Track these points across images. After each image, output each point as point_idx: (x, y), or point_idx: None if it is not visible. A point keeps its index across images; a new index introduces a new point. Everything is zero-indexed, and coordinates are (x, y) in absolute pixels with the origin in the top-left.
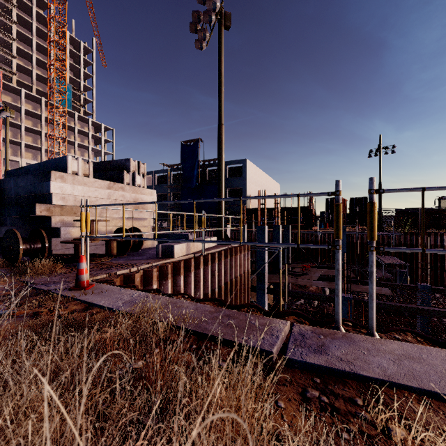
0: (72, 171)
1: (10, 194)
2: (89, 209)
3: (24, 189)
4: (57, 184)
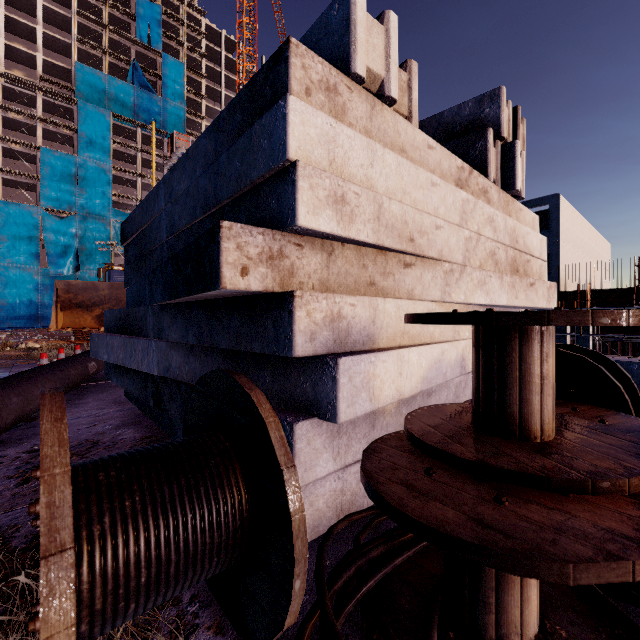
0: (366, 70)
1: (158, 236)
2: (412, 266)
3: (187, 200)
4: (313, 118)
